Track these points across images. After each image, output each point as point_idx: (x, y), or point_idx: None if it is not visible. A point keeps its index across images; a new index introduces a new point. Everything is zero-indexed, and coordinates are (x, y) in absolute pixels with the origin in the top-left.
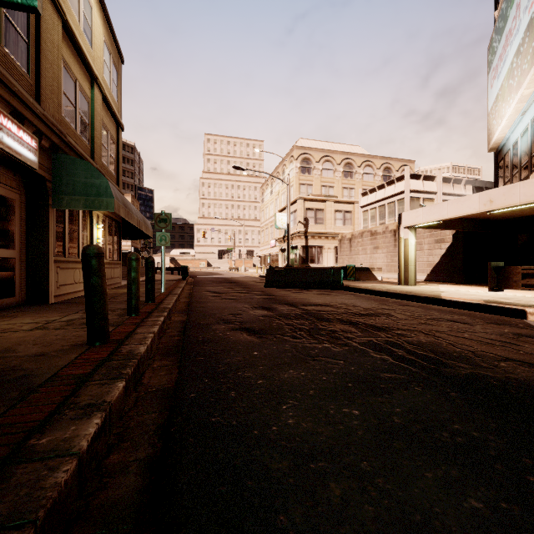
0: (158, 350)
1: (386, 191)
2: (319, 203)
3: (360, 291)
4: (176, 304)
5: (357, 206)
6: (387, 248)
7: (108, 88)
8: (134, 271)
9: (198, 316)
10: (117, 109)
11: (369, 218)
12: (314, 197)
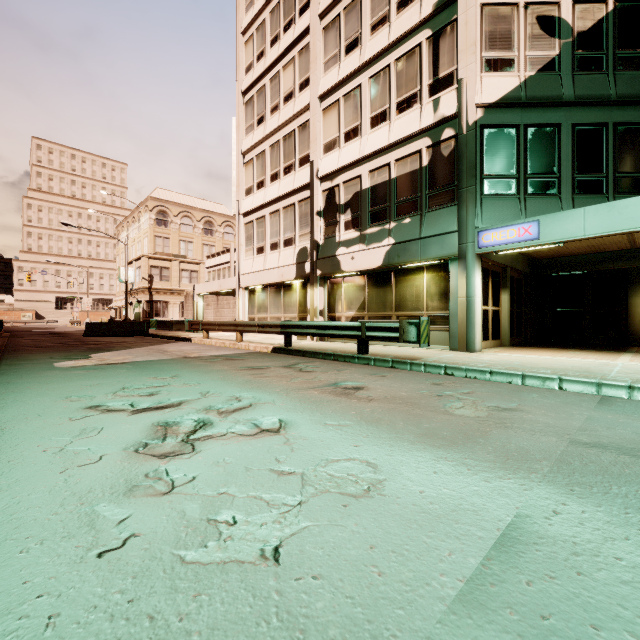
0: None
1: (221, 258)
2: (164, 261)
3: (156, 336)
4: None
5: (203, 267)
6: (214, 305)
7: None
8: None
9: (12, 346)
10: None
11: (212, 278)
12: (159, 256)
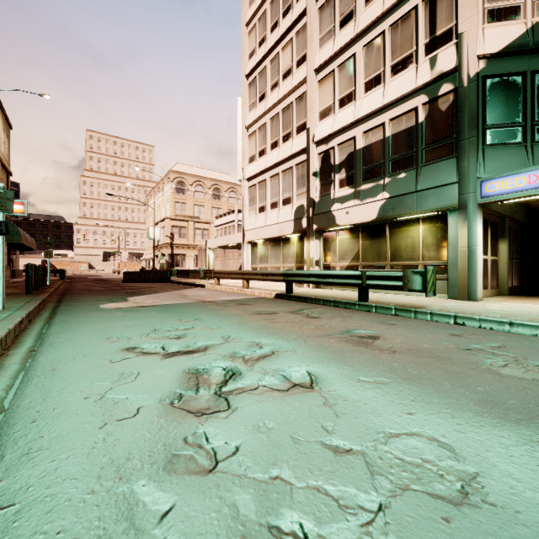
0: (55, 295)
1: (227, 218)
2: (182, 222)
3: (177, 283)
4: (58, 289)
5: (213, 226)
6: (221, 257)
7: (4, 156)
8: (41, 272)
9: (70, 290)
10: (8, 164)
11: (219, 235)
12: (178, 217)
